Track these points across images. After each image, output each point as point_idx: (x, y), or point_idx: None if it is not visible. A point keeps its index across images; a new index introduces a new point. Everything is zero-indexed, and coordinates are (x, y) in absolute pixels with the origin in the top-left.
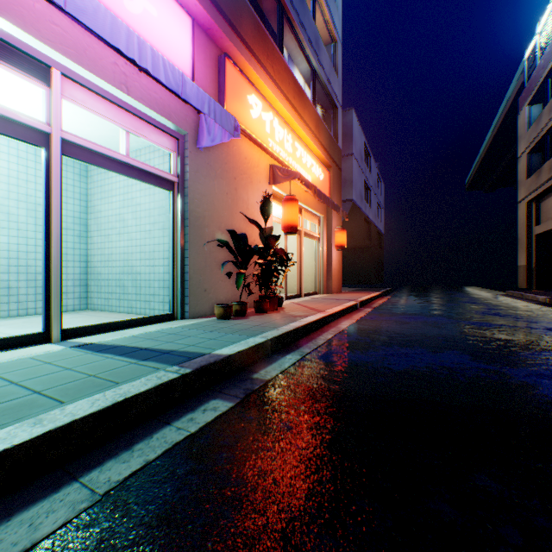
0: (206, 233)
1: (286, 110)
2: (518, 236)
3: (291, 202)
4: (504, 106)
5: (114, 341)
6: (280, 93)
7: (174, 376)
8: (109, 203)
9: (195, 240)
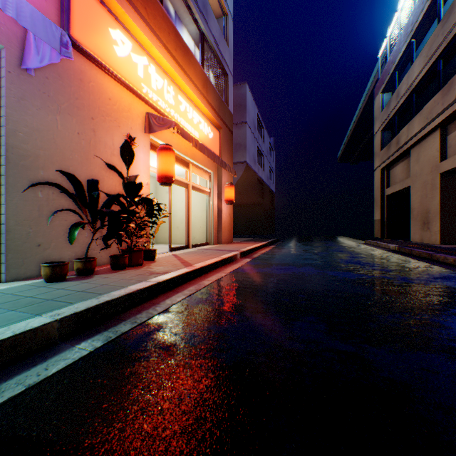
0: (41, 176)
1: (166, 60)
2: (374, 196)
3: (166, 151)
4: (364, 98)
5: None
6: (157, 40)
7: None
8: None
9: (19, 183)
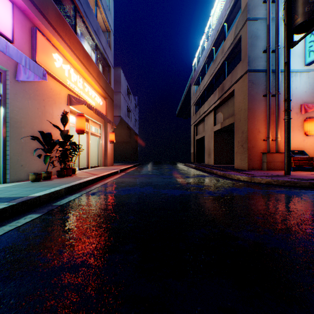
0: (23, 131)
1: (79, 65)
2: (191, 140)
3: (81, 117)
4: (189, 82)
5: None
6: (75, 55)
7: (6, 206)
8: None
9: (14, 135)
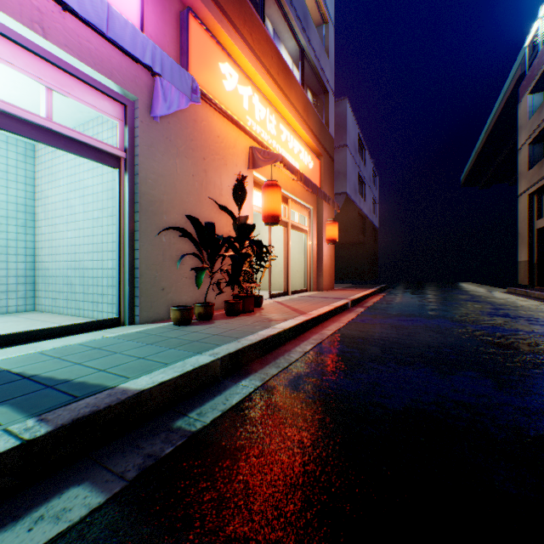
0: (164, 220)
1: (269, 87)
2: (519, 231)
3: (273, 188)
4: (500, 100)
5: (1, 363)
6: (261, 66)
7: (2, 448)
8: (57, 188)
9: (148, 228)
